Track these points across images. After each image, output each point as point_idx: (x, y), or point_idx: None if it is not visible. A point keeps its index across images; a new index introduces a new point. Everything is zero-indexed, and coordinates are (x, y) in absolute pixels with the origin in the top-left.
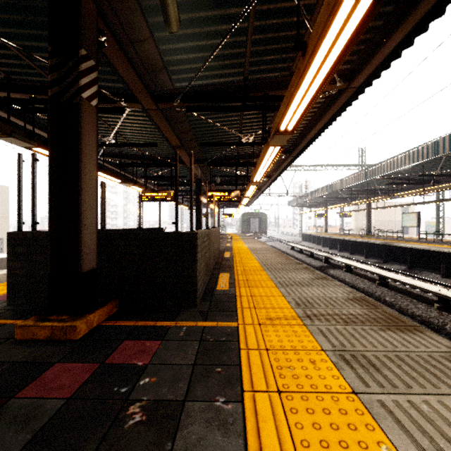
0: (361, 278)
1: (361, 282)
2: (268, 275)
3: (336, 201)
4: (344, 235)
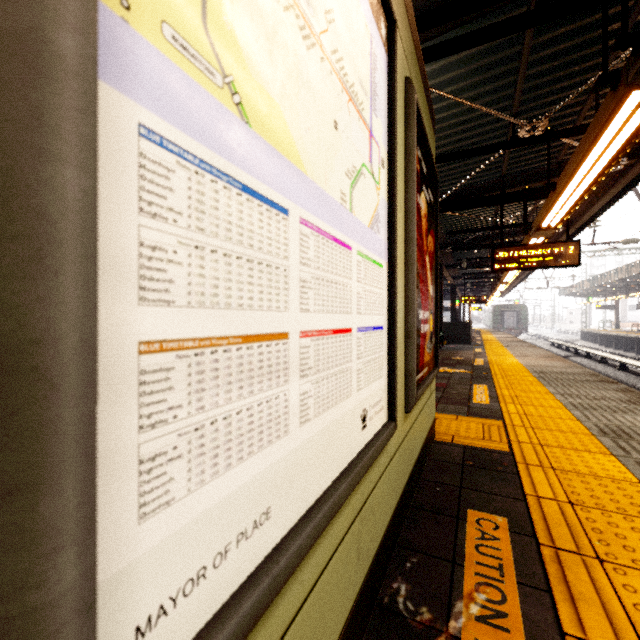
0: (591, 361)
1: (586, 362)
2: (500, 342)
3: (621, 290)
4: (632, 332)
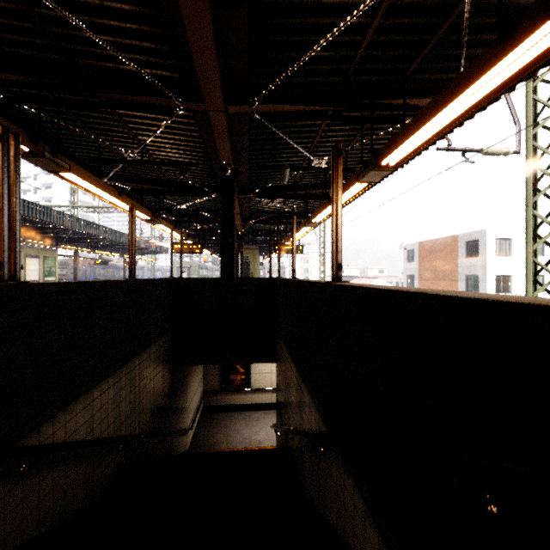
0: None
1: None
2: None
3: None
4: None
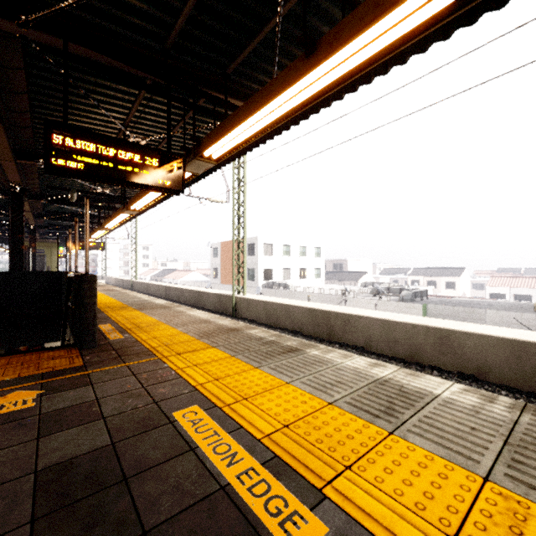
0: None
1: None
2: None
3: None
4: None
